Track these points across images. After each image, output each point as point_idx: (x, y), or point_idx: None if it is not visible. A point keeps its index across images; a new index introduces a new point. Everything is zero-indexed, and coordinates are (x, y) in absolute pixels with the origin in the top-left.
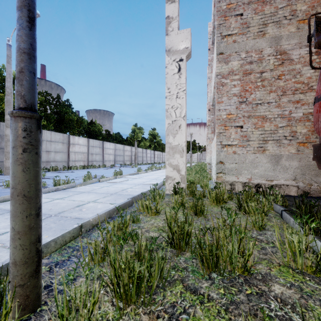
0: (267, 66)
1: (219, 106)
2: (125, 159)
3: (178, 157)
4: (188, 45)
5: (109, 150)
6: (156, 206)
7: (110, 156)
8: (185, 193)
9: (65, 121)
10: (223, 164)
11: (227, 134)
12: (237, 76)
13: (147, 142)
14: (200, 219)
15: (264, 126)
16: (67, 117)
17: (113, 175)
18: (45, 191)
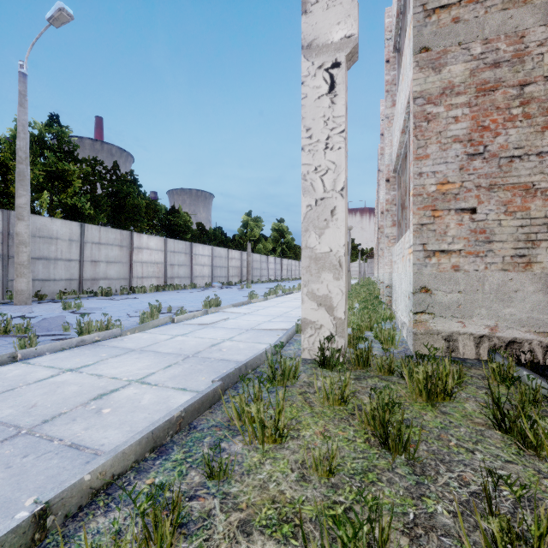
0: (537, 69)
1: (421, 166)
2: (231, 273)
3: (329, 279)
4: (353, 31)
5: (202, 257)
6: (277, 419)
7: (204, 269)
8: (345, 359)
9: (128, 208)
10: (429, 294)
11: (440, 228)
12: (462, 97)
13: (268, 244)
14: (399, 468)
15: (529, 207)
16: (131, 202)
17: (203, 307)
18: (56, 348)
